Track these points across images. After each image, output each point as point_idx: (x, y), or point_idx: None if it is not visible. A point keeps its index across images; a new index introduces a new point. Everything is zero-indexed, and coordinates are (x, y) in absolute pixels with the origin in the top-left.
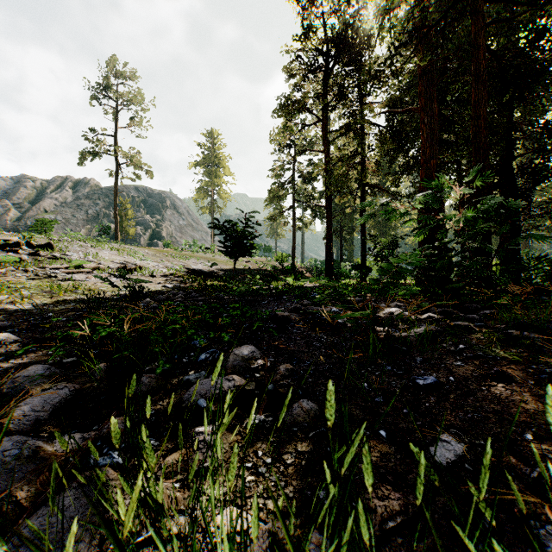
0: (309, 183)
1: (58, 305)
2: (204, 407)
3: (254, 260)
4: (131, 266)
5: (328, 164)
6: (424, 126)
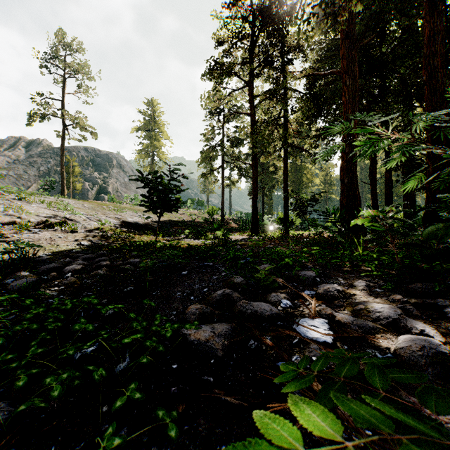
0: (236, 146)
1: None
2: None
3: (187, 213)
4: (52, 221)
5: (254, 125)
6: (346, 88)
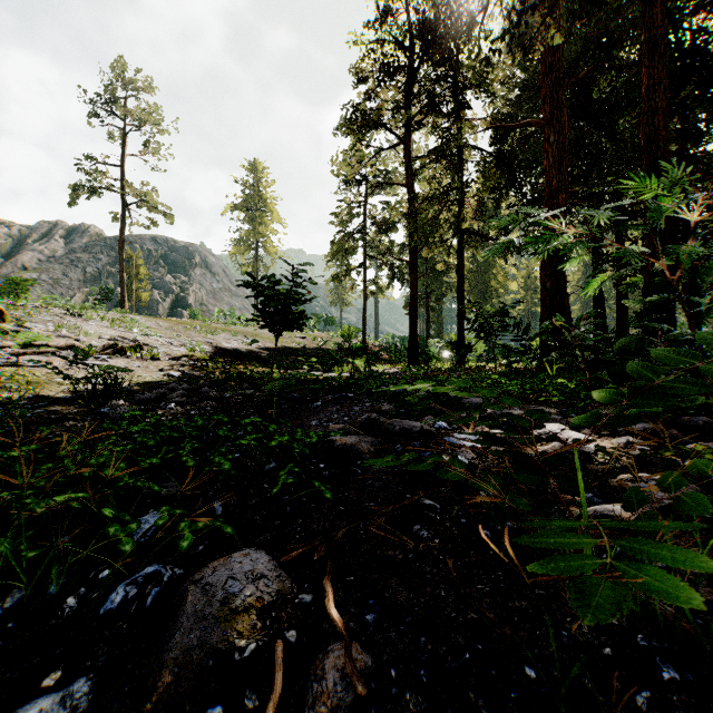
0: (385, 233)
1: None
2: None
3: (311, 336)
4: (123, 344)
5: (412, 202)
6: (549, 147)
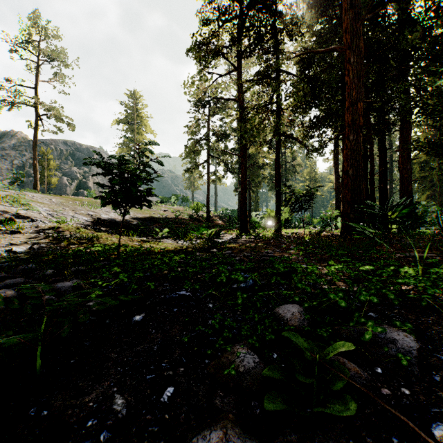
0: (222, 140)
1: None
2: None
3: (171, 209)
4: None
5: (243, 112)
6: (350, 66)
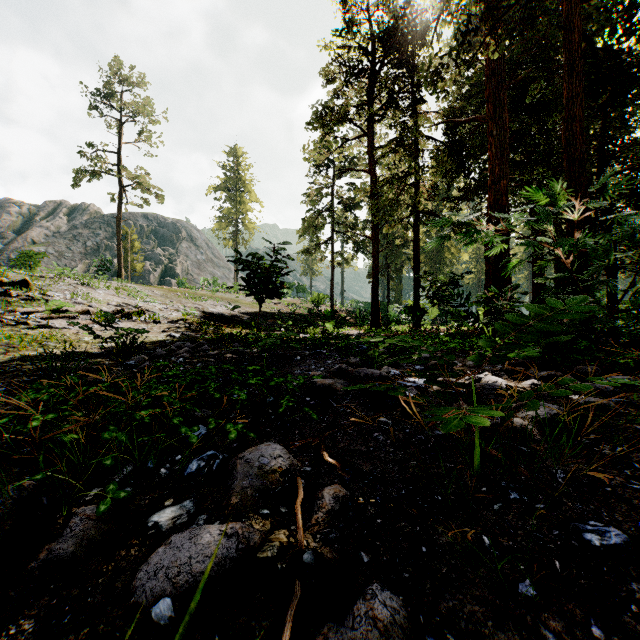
0: (350, 210)
1: (9, 365)
2: (167, 622)
3: (285, 302)
4: (130, 310)
5: (374, 186)
6: (492, 139)
